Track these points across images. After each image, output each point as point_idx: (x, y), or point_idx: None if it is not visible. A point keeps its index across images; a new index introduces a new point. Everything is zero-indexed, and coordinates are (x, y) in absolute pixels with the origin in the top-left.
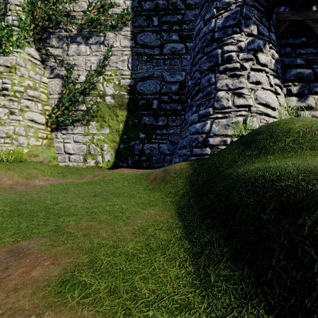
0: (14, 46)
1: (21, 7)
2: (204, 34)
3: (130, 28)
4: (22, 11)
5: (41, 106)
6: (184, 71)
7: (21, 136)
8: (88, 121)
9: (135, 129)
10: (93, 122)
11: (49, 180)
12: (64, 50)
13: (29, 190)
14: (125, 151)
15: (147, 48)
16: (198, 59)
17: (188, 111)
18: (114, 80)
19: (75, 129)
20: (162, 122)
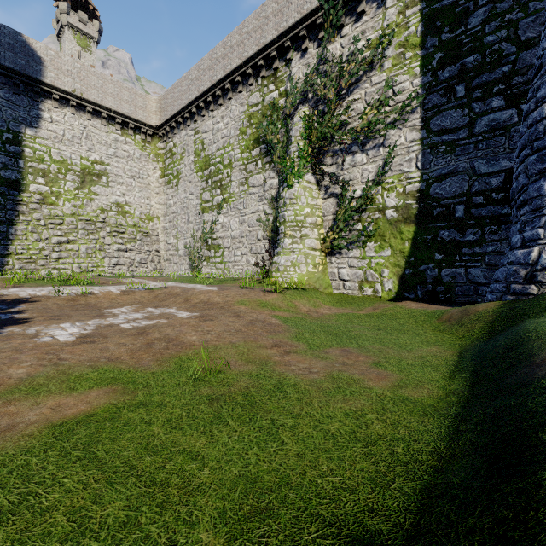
0: (296, 178)
1: (300, 135)
2: (534, 120)
3: (419, 114)
4: (301, 139)
5: (317, 230)
6: (515, 151)
7: (302, 264)
8: (365, 243)
9: (428, 248)
10: (370, 243)
11: (331, 309)
12: (339, 165)
13: (321, 317)
14: (412, 278)
15: (447, 134)
16: (523, 156)
17: (513, 224)
18: (397, 187)
19: (350, 252)
20: (472, 237)
